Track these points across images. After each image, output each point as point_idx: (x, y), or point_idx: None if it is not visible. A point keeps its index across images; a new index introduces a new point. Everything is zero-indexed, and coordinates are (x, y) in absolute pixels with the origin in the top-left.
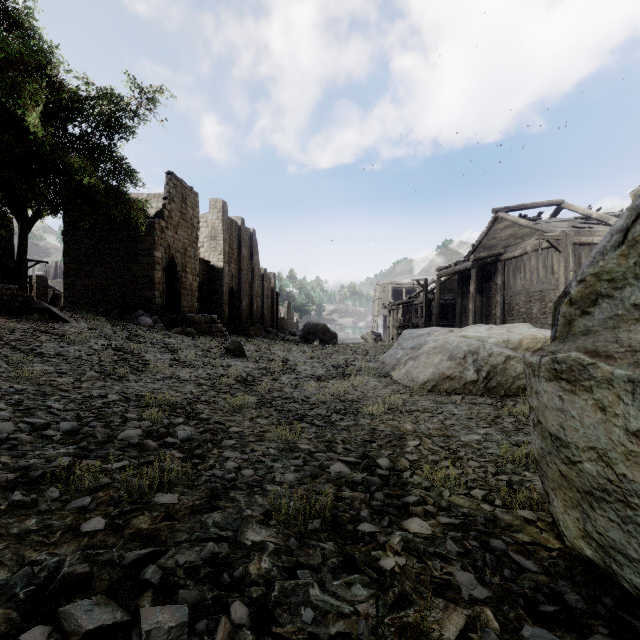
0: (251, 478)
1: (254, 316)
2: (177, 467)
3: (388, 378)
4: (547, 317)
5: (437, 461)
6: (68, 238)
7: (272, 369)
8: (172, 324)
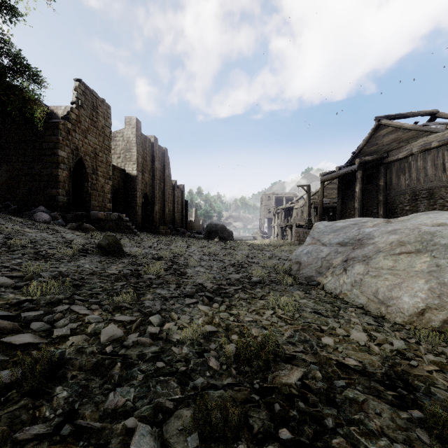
0: None
1: (166, 218)
2: None
3: (319, 289)
4: None
5: None
6: None
7: (142, 276)
8: (76, 221)
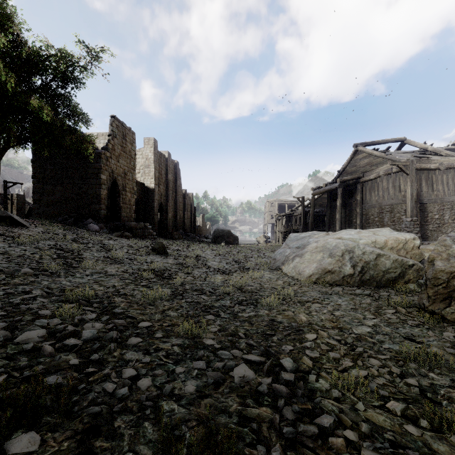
0: (146, 393)
1: (177, 224)
2: (62, 382)
3: (279, 271)
4: (395, 224)
5: (338, 358)
6: (36, 165)
7: (187, 264)
8: (114, 229)
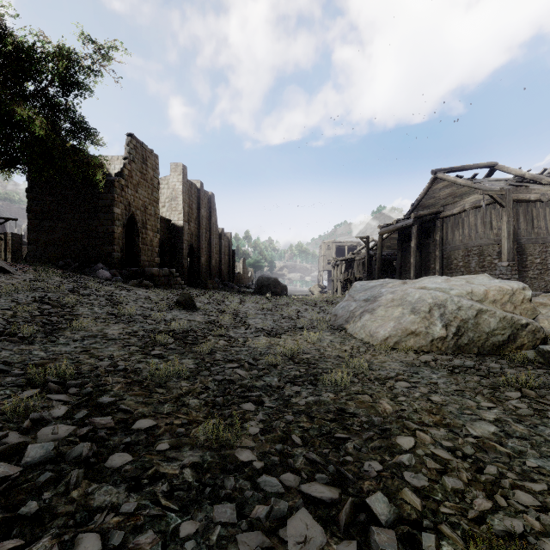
0: None
1: (212, 270)
2: None
3: (342, 332)
4: (486, 270)
5: (461, 490)
6: (32, 195)
7: (220, 322)
8: (131, 277)
